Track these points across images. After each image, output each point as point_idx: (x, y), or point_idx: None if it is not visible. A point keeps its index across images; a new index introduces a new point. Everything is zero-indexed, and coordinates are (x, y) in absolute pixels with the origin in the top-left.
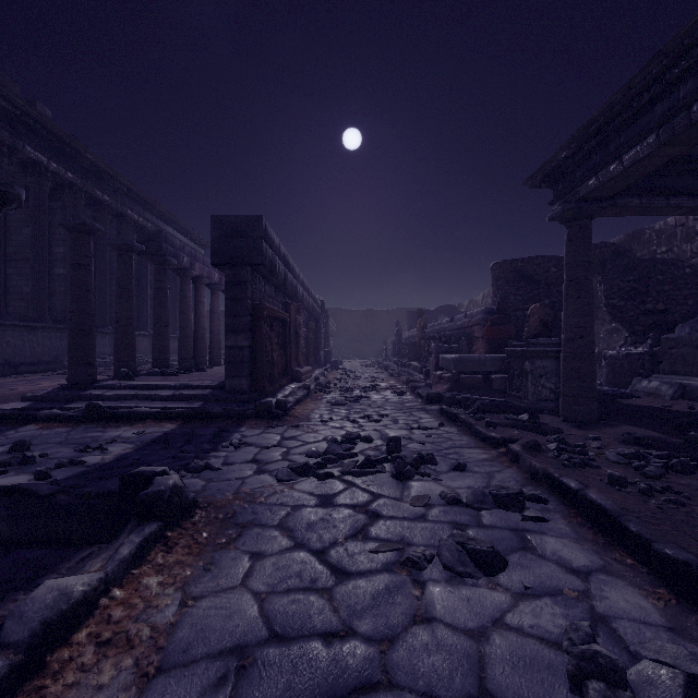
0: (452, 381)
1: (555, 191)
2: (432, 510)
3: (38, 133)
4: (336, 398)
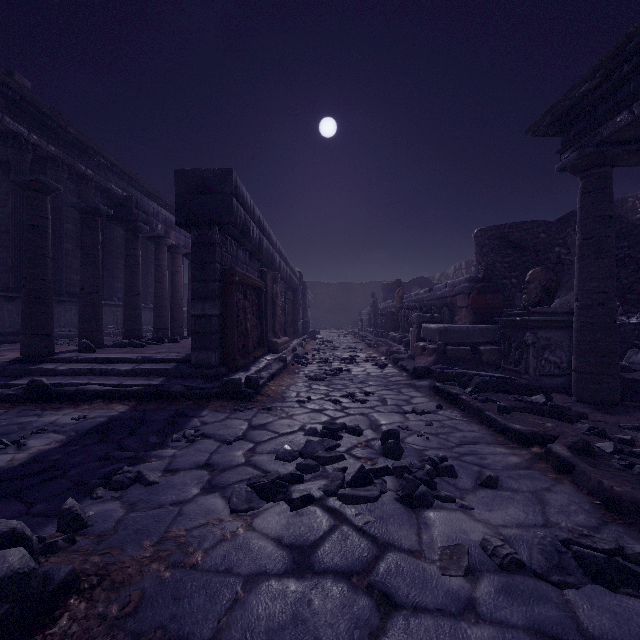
0: (437, 352)
1: (566, 137)
2: (481, 588)
3: (18, 105)
4: (314, 371)
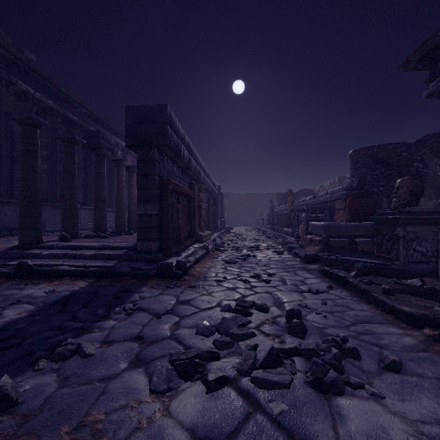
0: (322, 243)
1: (433, 69)
2: None
3: (27, 72)
4: (229, 256)
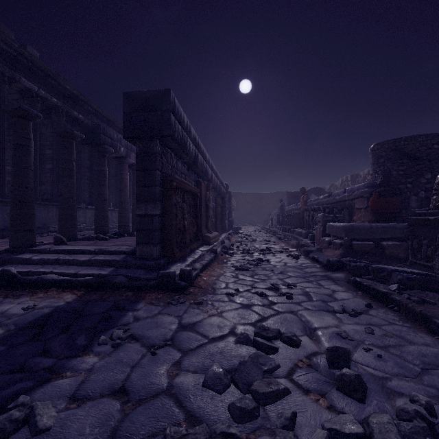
0: (344, 247)
1: None
2: None
3: (31, 69)
4: (239, 261)
